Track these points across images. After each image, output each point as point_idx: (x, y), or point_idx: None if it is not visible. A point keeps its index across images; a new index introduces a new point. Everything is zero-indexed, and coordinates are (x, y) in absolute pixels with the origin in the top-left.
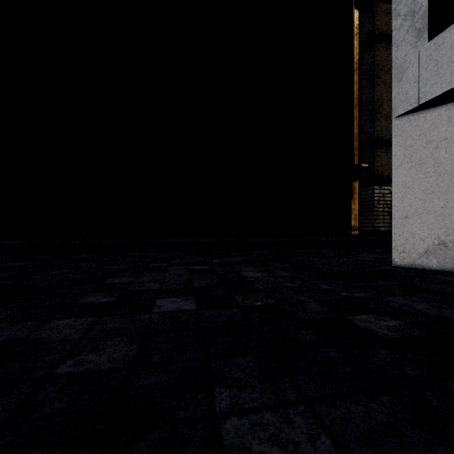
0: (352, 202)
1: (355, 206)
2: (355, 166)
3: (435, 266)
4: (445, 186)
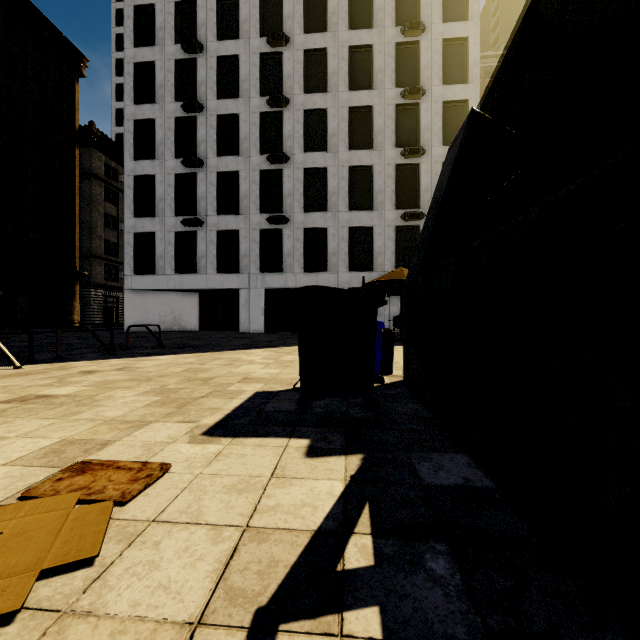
0: (75, 300)
1: (77, 303)
2: (78, 272)
3: (135, 331)
4: (137, 311)
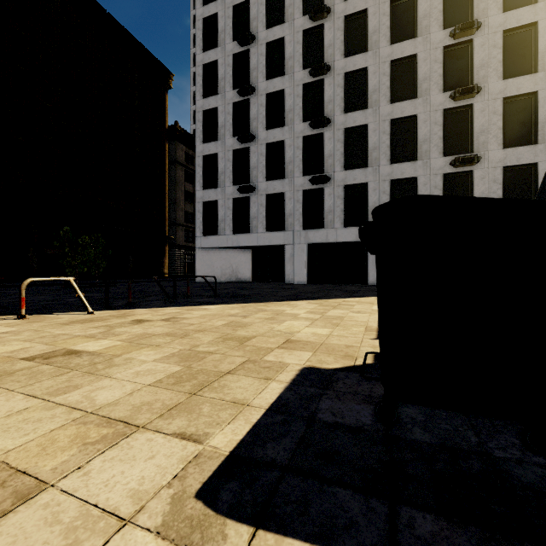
0: (165, 258)
1: (166, 260)
2: (167, 237)
3: (203, 281)
4: (205, 265)
